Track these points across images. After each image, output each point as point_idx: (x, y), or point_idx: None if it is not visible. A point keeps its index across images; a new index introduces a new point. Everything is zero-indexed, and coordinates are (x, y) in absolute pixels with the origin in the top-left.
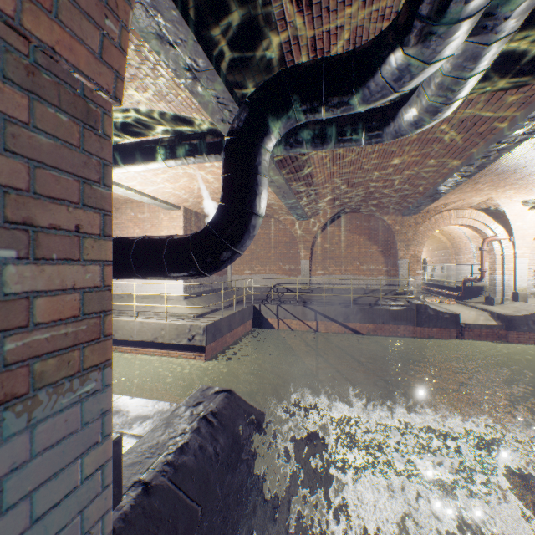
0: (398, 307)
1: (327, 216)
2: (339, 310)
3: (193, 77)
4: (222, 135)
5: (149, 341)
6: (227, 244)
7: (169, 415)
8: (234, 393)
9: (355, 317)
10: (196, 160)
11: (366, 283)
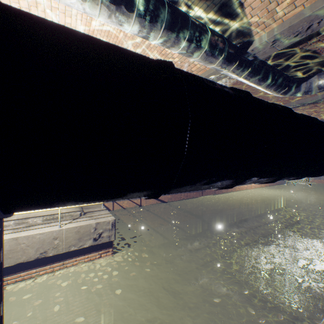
0: None
1: None
2: None
3: None
4: (237, 48)
5: (30, 261)
6: None
7: None
8: None
9: None
10: (209, 58)
11: None
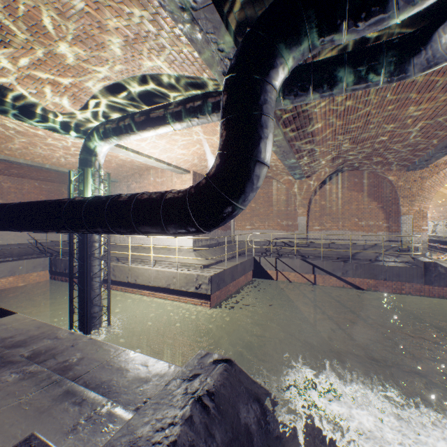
0: (401, 263)
1: (324, 174)
2: (338, 265)
3: (191, 19)
4: None
5: (163, 287)
6: (227, 197)
7: (160, 390)
8: (234, 364)
9: (354, 272)
10: (199, 121)
11: (365, 239)
